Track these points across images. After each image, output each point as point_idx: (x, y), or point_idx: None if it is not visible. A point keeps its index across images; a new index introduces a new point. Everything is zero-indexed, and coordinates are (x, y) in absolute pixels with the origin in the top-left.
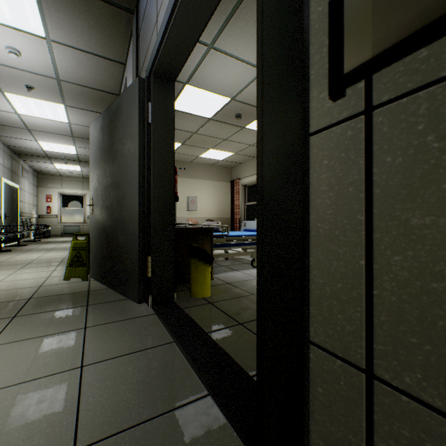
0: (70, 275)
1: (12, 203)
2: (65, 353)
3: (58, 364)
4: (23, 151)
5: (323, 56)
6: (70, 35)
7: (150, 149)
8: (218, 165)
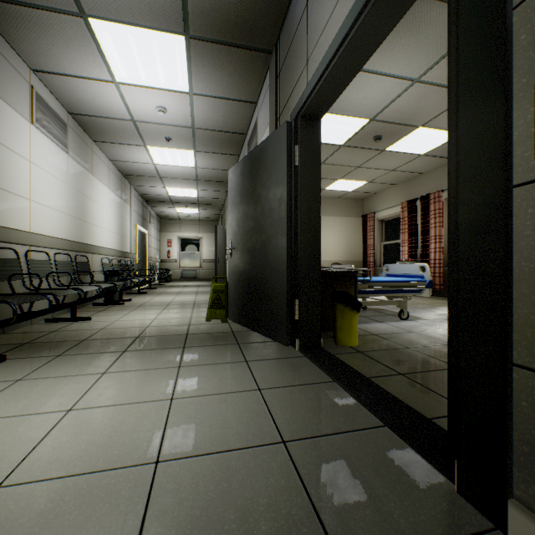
0: (211, 316)
1: (143, 248)
2: (240, 378)
3: (239, 385)
4: (152, 198)
5: (527, 121)
6: (210, 86)
7: (296, 192)
8: (346, 197)
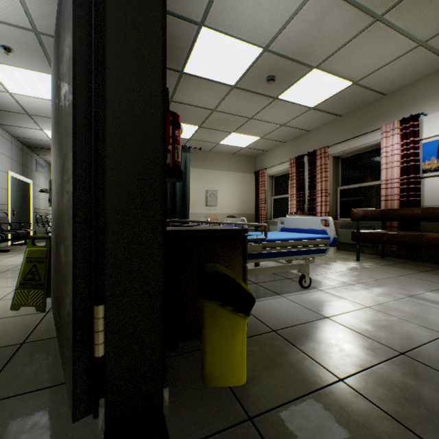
0: (19, 302)
1: (23, 198)
2: None
3: None
4: (33, 143)
5: None
6: None
7: (102, 40)
8: (240, 154)
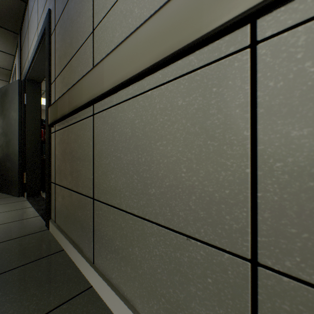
0: None
1: None
2: None
3: None
4: None
5: None
6: None
7: (25, 117)
8: None
